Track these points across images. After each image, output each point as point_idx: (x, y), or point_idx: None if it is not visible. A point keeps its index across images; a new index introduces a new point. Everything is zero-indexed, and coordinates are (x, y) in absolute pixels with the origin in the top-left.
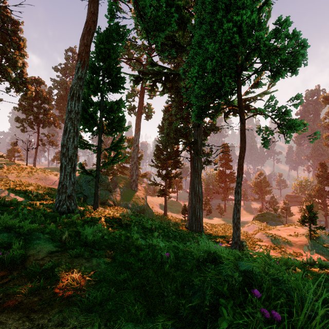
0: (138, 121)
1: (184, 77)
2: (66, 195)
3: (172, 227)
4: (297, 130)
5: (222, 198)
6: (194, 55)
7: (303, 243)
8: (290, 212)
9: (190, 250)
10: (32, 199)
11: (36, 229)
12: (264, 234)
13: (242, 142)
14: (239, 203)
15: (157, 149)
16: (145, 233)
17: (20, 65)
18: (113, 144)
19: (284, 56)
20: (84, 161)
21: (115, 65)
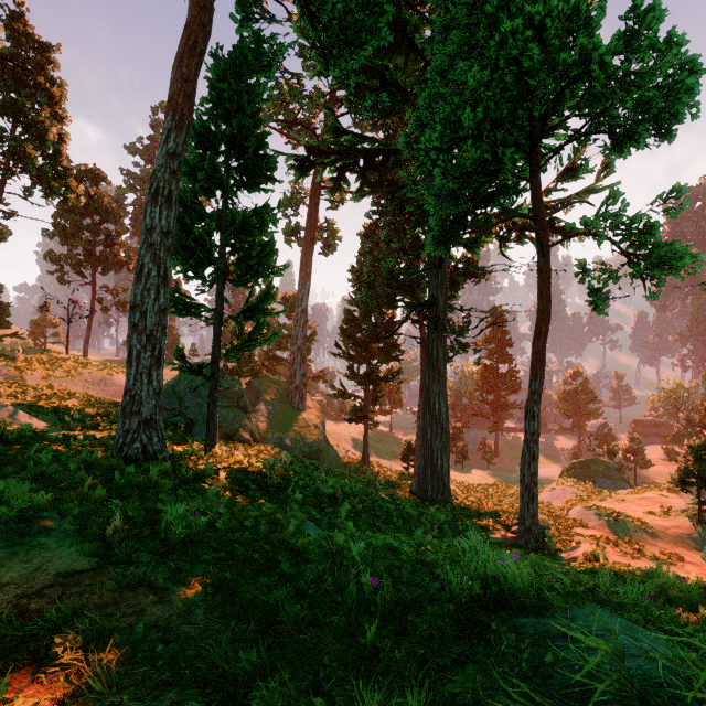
0: (306, 258)
1: (409, 155)
2: (141, 418)
3: (382, 492)
4: (678, 270)
5: (491, 427)
6: (432, 101)
7: (682, 532)
8: (645, 458)
9: (430, 559)
10: (70, 427)
11: (44, 506)
12: (591, 510)
13: (542, 299)
14: (536, 439)
15: (348, 318)
16: (320, 506)
17: (54, 138)
18: (249, 304)
19: (649, 90)
20: (192, 345)
21: (253, 128)
